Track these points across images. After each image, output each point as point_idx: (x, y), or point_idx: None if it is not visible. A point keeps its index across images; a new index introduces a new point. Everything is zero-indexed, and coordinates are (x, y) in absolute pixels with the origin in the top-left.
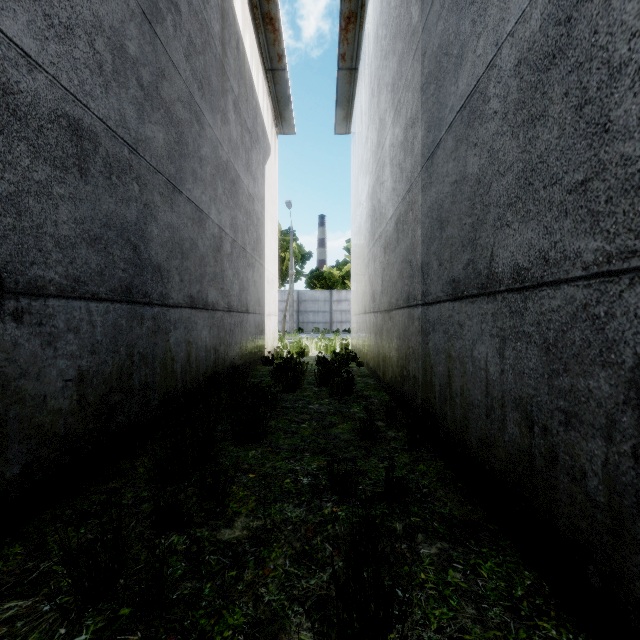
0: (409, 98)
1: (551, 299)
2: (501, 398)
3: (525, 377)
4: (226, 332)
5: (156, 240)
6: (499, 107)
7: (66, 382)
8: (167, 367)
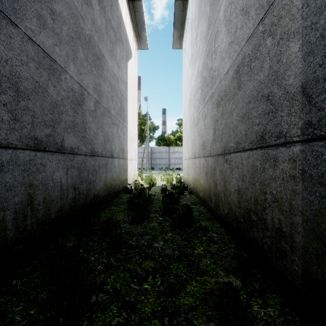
0: None
1: None
2: None
3: None
4: (89, 172)
5: None
6: None
7: None
8: None
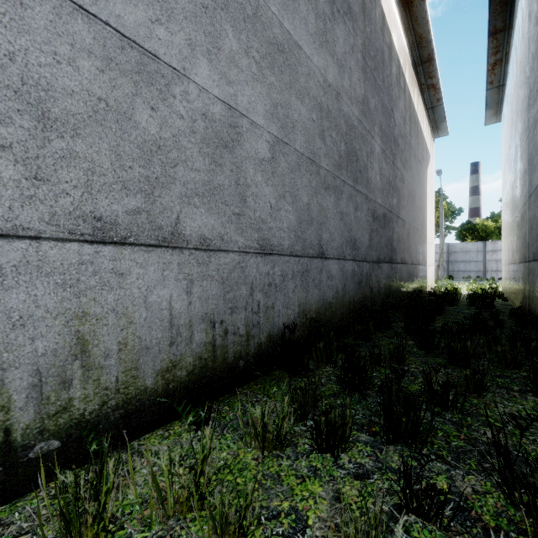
0: (524, 158)
1: None
2: None
3: None
4: (411, 275)
5: (394, 240)
6: None
7: (383, 285)
8: (396, 287)
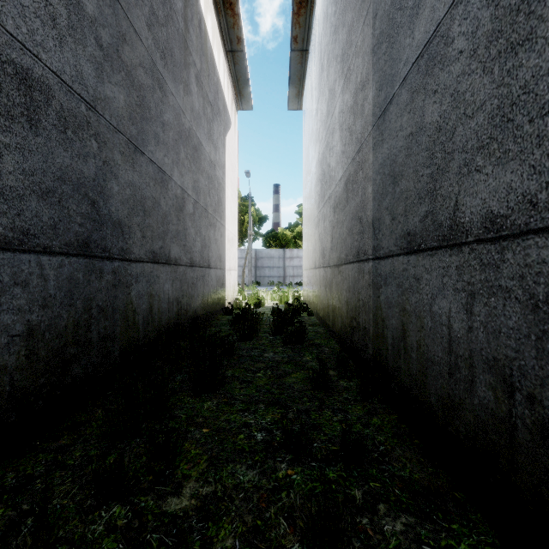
0: (359, 63)
1: (541, 249)
2: (468, 357)
3: (502, 337)
4: (188, 285)
5: (116, 197)
6: (466, 45)
7: (12, 337)
8: (128, 319)
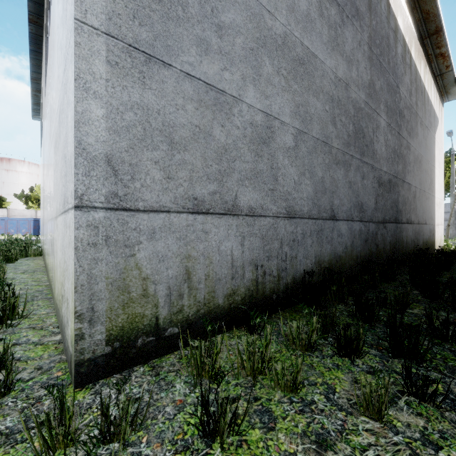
0: None
1: None
2: None
3: None
4: (417, 234)
5: (400, 202)
6: None
7: (388, 243)
8: (402, 244)
